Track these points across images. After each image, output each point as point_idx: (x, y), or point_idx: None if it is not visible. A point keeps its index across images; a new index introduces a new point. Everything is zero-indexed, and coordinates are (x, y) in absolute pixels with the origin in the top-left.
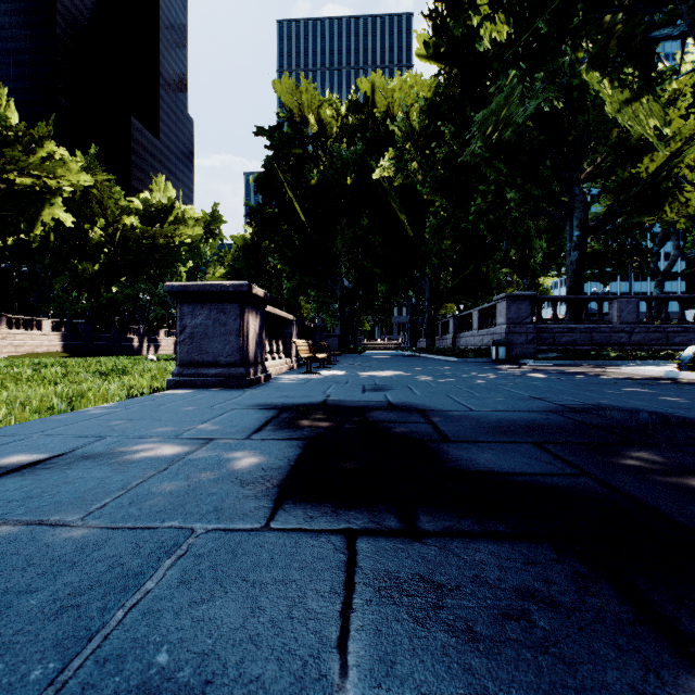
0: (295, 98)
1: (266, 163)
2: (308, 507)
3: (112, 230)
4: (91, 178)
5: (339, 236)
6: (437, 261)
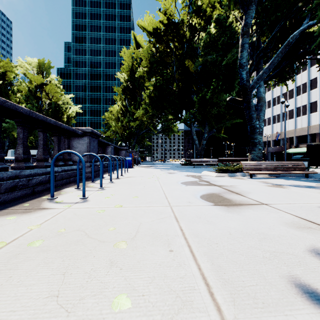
0: None
1: None
2: None
3: None
4: None
5: None
6: None
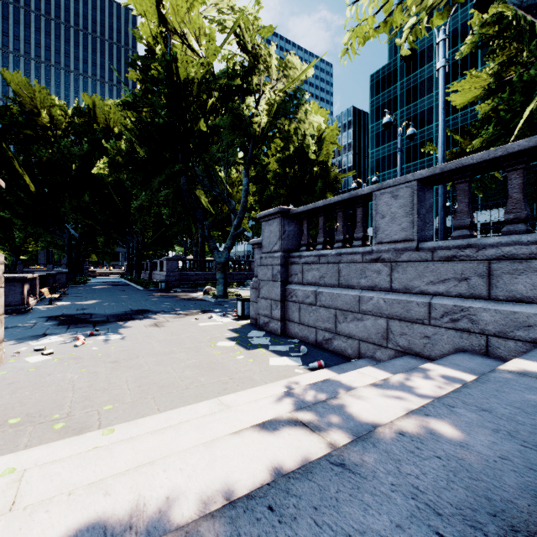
0: (25, 91)
1: None
2: (64, 325)
3: None
4: None
5: (67, 202)
6: (141, 226)
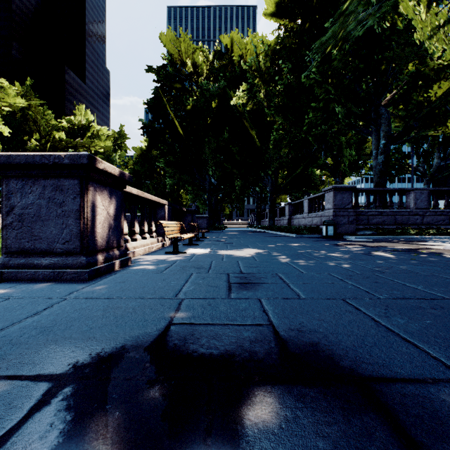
0: (176, 47)
1: (154, 92)
2: None
3: (44, 141)
4: (27, 102)
5: (207, 146)
6: (276, 165)
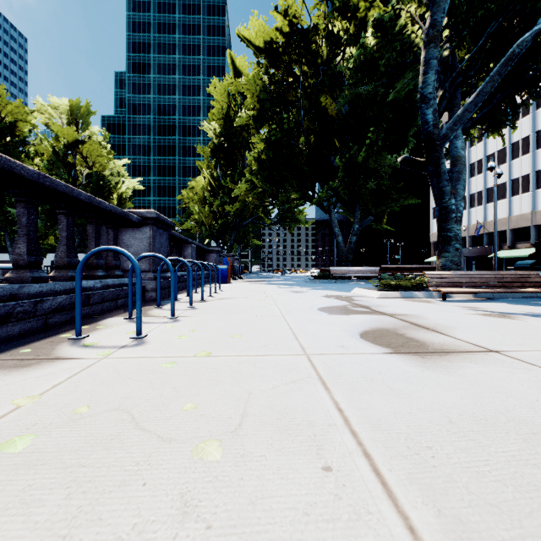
0: None
1: None
2: None
3: None
4: None
5: None
6: None
